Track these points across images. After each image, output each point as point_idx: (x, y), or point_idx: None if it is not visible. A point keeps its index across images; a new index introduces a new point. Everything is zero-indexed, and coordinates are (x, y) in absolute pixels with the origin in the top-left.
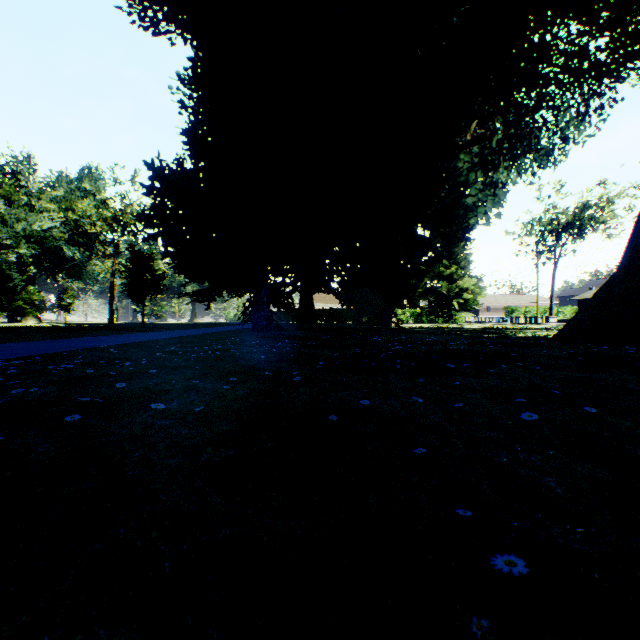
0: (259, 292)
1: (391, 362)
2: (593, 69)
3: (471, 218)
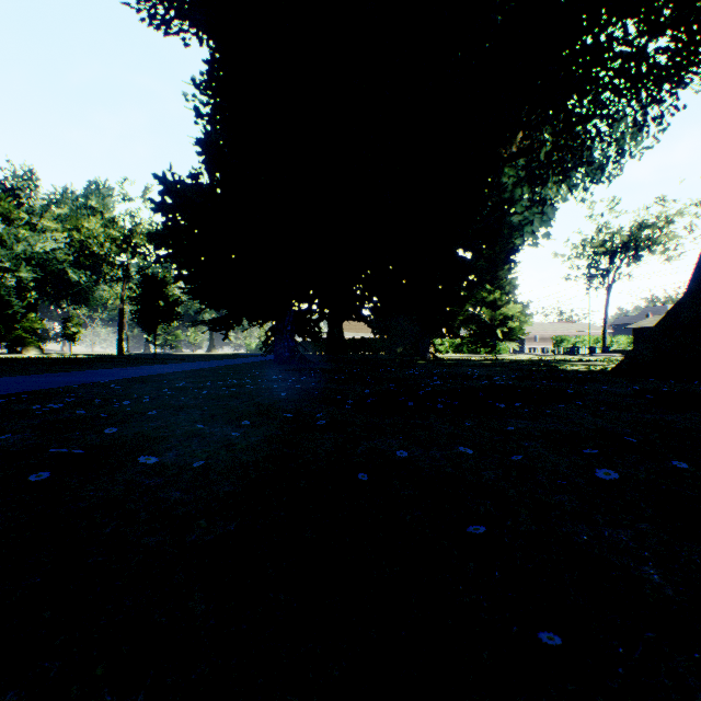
0: (282, 320)
1: (431, 401)
2: (652, 73)
3: (517, 238)
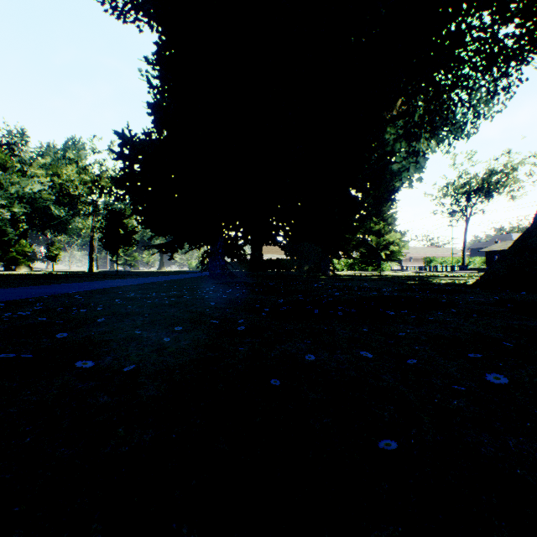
0: (215, 244)
1: (333, 309)
2: (502, 53)
3: (396, 182)
